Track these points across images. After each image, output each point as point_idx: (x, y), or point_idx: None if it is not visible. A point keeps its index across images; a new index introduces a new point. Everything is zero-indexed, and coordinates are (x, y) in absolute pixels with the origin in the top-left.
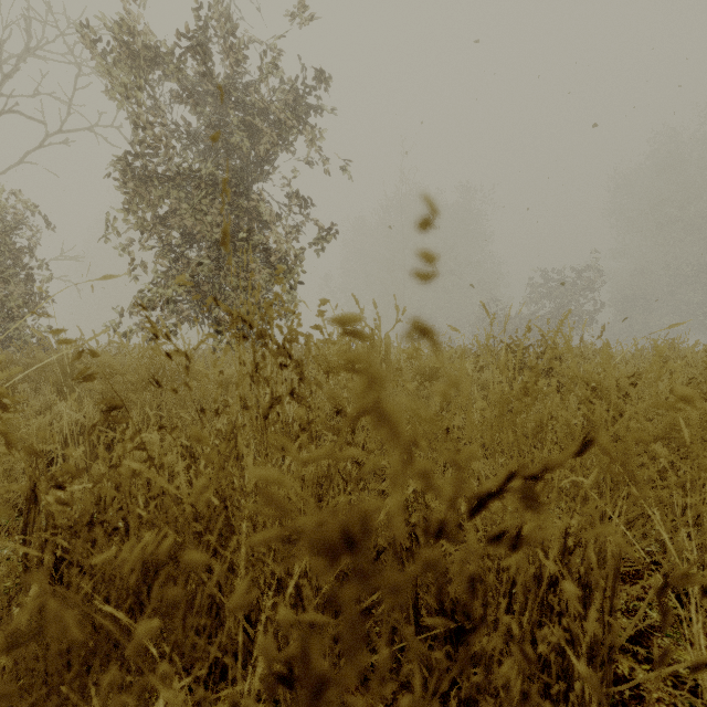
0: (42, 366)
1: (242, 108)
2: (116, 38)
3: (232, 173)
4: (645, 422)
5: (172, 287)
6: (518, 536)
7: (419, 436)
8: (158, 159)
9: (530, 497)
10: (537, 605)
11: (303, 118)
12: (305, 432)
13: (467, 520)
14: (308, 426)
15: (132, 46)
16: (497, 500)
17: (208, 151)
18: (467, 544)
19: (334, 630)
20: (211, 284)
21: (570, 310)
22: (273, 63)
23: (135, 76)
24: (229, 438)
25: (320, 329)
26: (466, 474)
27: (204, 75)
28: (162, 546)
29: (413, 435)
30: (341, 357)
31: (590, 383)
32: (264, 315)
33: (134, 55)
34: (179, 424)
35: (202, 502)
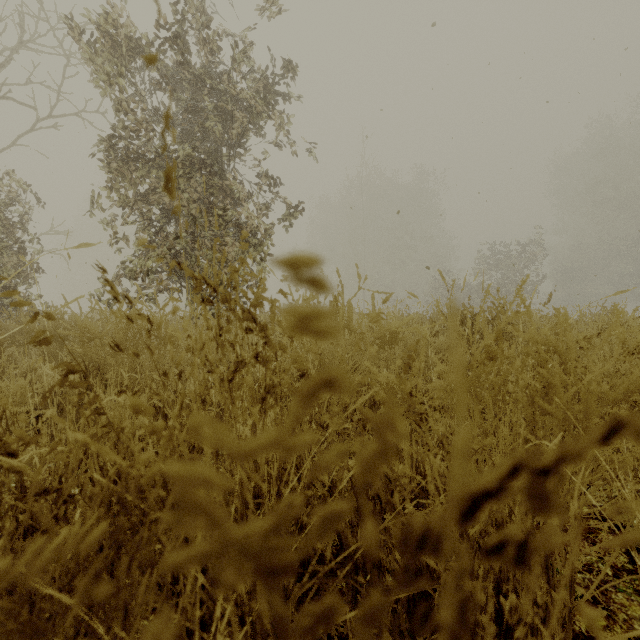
0: (29, 331)
1: (216, 95)
2: (100, 29)
3: (207, 155)
4: (604, 385)
5: (152, 259)
6: (525, 545)
7: (397, 417)
8: (139, 142)
9: (541, 495)
10: (500, 568)
11: (272, 104)
12: (270, 395)
13: (460, 526)
14: (272, 390)
15: (114, 37)
16: (498, 500)
17: (185, 135)
18: (461, 558)
19: (297, 592)
20: (188, 256)
21: (528, 276)
22: (244, 53)
23: (117, 64)
24: (181, 405)
25: (284, 294)
26: (427, 435)
27: (181, 64)
28: (91, 537)
29: (390, 416)
30: (295, 312)
31: (548, 347)
32: (230, 280)
33: (116, 45)
34: (153, 386)
35: (148, 478)
